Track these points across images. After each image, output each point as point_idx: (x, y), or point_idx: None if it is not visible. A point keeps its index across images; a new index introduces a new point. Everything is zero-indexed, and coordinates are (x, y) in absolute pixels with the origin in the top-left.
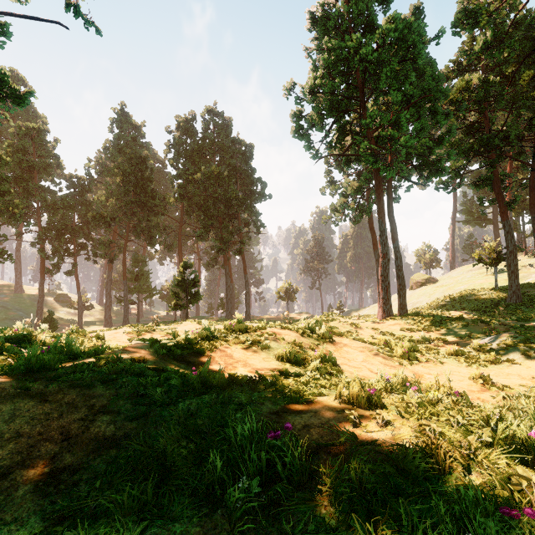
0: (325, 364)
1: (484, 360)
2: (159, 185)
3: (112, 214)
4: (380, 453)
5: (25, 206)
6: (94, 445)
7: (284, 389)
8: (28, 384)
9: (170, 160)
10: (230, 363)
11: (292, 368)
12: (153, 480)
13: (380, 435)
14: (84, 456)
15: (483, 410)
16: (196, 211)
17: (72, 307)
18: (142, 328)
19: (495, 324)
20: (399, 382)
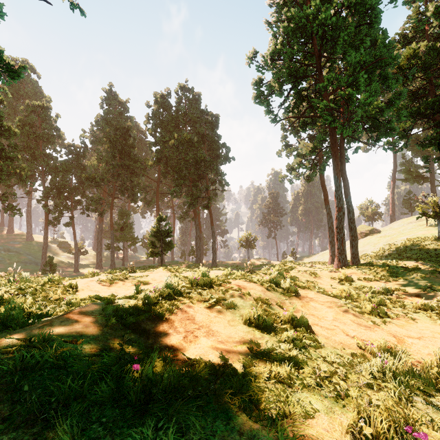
0: (298, 328)
1: None
2: (141, 152)
3: (101, 175)
4: None
5: (32, 170)
6: None
7: (260, 395)
8: None
9: (149, 130)
10: (190, 330)
11: (261, 335)
12: None
13: None
14: None
15: None
16: (170, 173)
17: (70, 252)
18: (116, 276)
19: None
20: (402, 367)
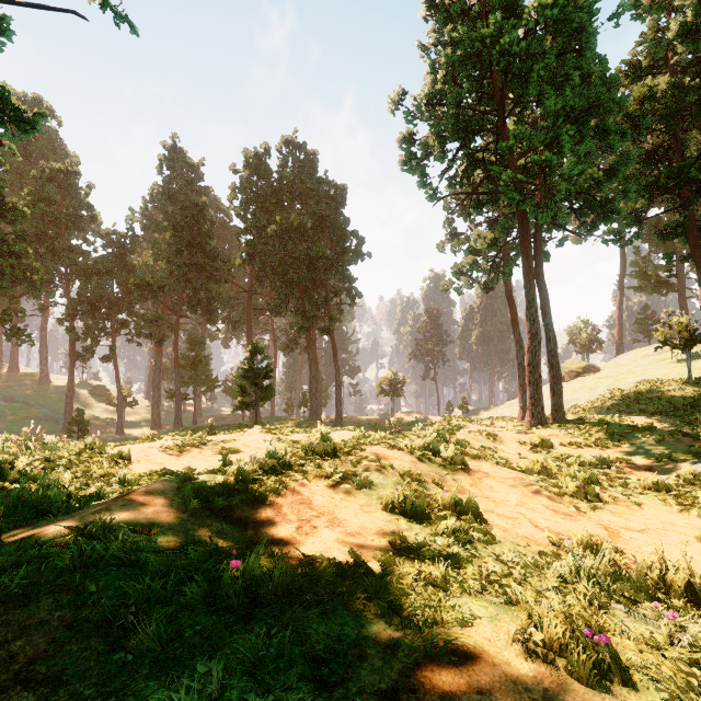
0: (462, 516)
1: None
2: (222, 244)
3: (160, 281)
4: None
5: (50, 272)
6: None
7: (403, 600)
8: None
9: (236, 209)
10: (306, 518)
11: (409, 526)
12: None
13: None
14: None
15: None
16: (269, 277)
17: (110, 403)
18: (188, 440)
19: None
20: (605, 568)
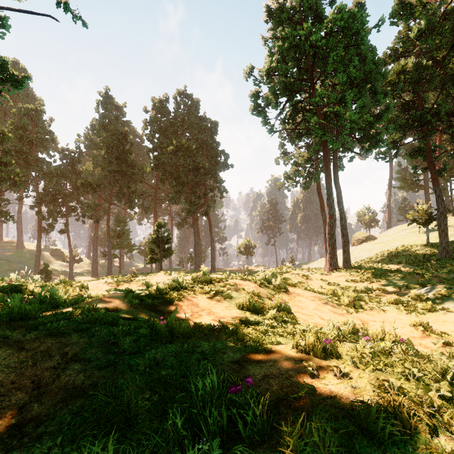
0: (281, 312)
1: (421, 308)
2: (138, 157)
3: (98, 181)
4: (341, 408)
5: (25, 175)
6: (62, 394)
7: (244, 338)
8: (8, 333)
9: (147, 136)
10: (196, 311)
11: (251, 316)
12: (115, 433)
13: (339, 387)
14: (51, 406)
15: (438, 362)
16: (168, 179)
17: (64, 260)
18: (121, 278)
19: (429, 276)
20: (349, 330)
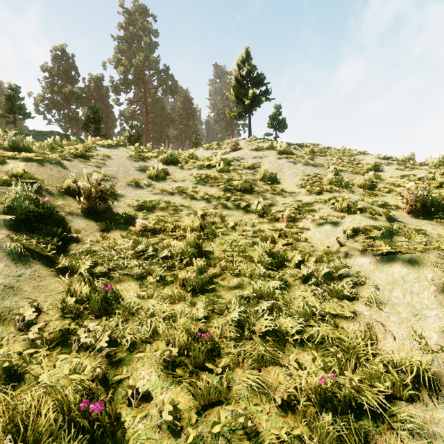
0: None
1: None
2: None
3: None
4: None
5: None
6: None
7: None
8: None
9: None
10: None
11: None
12: None
13: None
14: None
15: None
16: None
17: None
18: None
19: None
20: None
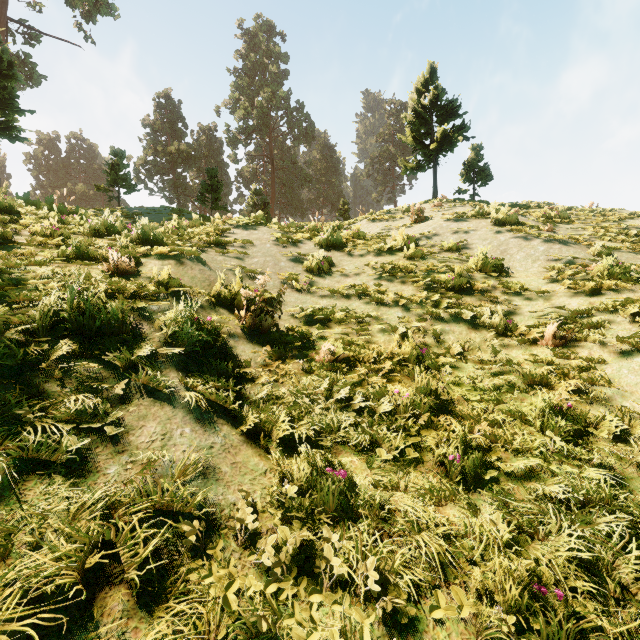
0: None
1: None
2: None
3: None
4: None
5: None
6: None
7: None
8: None
9: (33, 172)
10: None
11: None
12: None
13: None
14: None
15: None
16: None
17: None
18: None
19: None
20: None
